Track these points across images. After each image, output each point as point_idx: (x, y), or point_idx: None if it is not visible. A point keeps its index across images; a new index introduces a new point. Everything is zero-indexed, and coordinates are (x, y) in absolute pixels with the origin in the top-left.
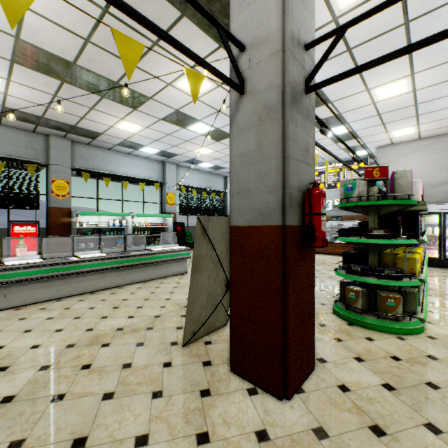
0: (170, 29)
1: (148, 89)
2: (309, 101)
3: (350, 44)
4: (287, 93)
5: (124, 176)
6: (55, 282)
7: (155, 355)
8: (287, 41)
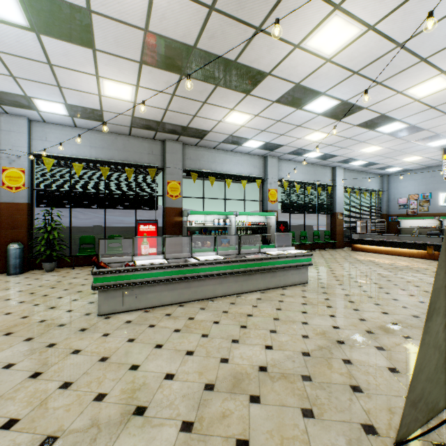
0: None
1: (268, 61)
2: None
3: None
4: None
5: (226, 174)
6: (177, 285)
7: None
8: None
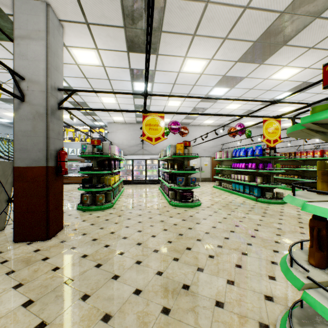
0: None
1: None
2: (60, 112)
3: (86, 76)
4: (49, 110)
5: None
6: None
7: None
8: (49, 88)
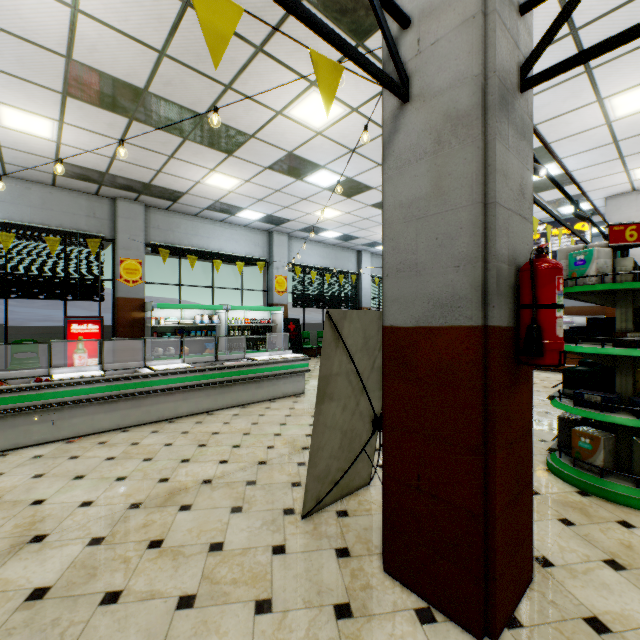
0: (281, 23)
1: (248, 122)
2: (524, 106)
3: (576, 21)
4: (491, 88)
5: (215, 253)
6: (120, 404)
7: (259, 531)
8: None
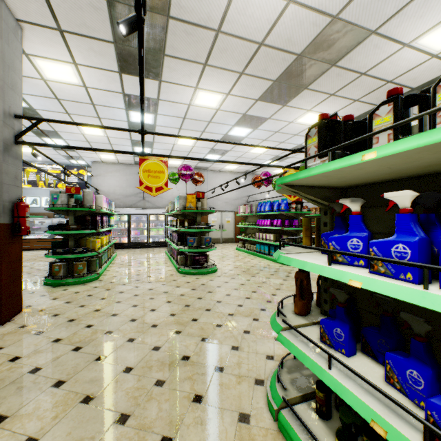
0: None
1: None
2: (18, 148)
3: (58, 96)
4: (1, 145)
5: None
6: None
7: None
8: (1, 115)
